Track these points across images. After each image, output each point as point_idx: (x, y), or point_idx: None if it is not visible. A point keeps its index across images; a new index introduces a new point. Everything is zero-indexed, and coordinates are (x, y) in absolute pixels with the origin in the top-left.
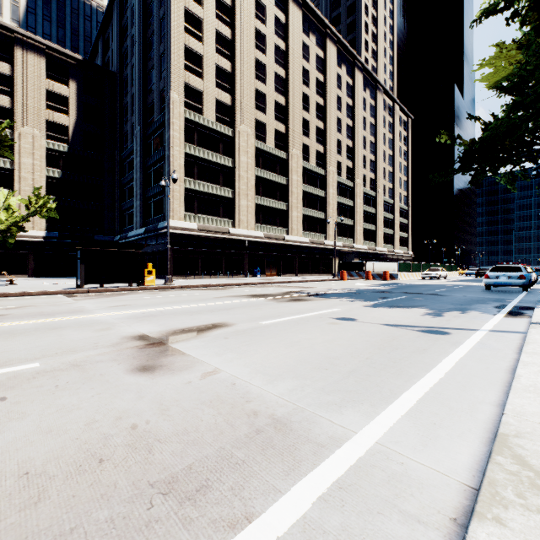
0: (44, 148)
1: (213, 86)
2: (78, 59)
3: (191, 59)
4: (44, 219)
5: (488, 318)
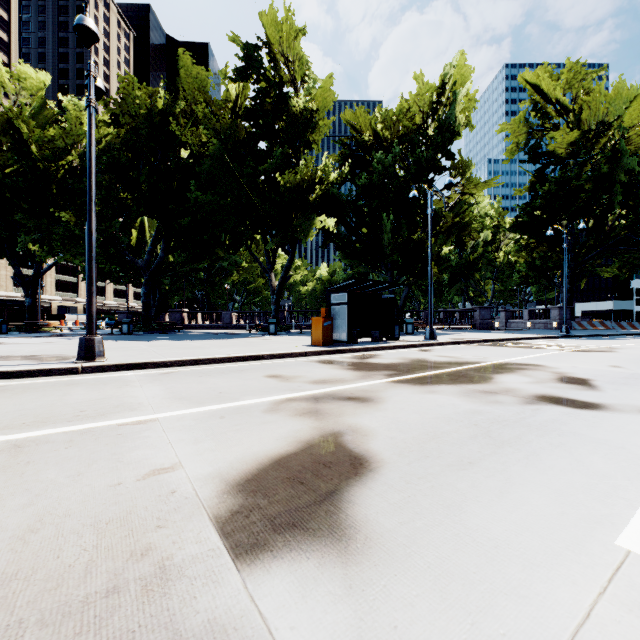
0: None
1: None
2: None
3: None
4: None
5: None
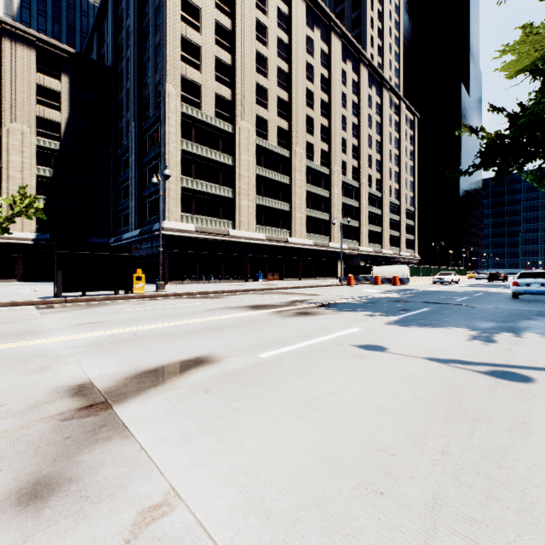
0: (34, 146)
1: (211, 79)
2: (71, 52)
3: (188, 50)
4: (34, 221)
5: None
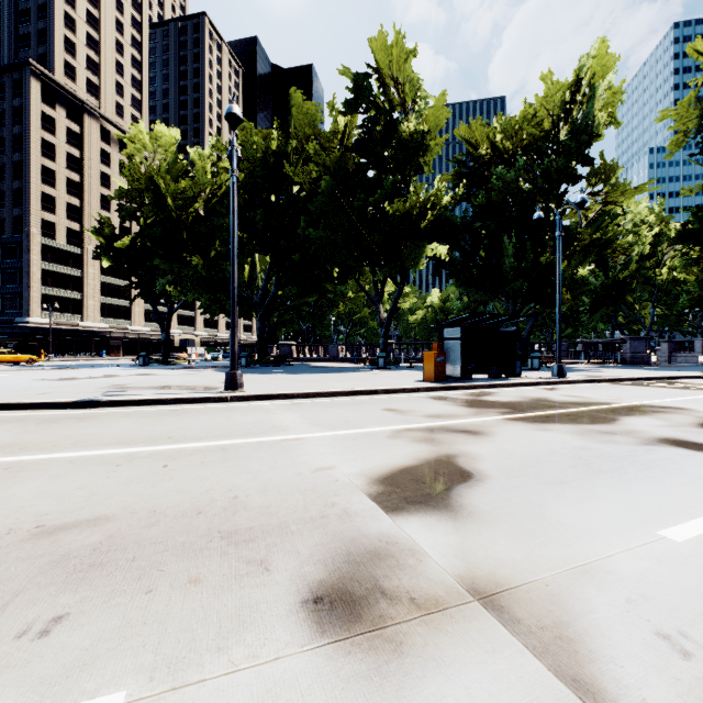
0: None
1: (64, 218)
2: None
3: (46, 200)
4: None
5: None
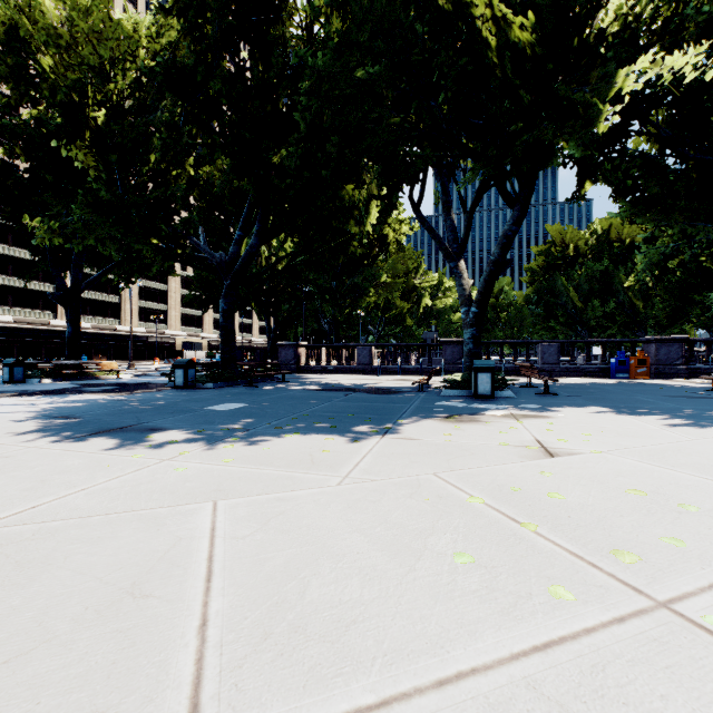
0: None
1: None
2: None
3: None
4: None
5: None
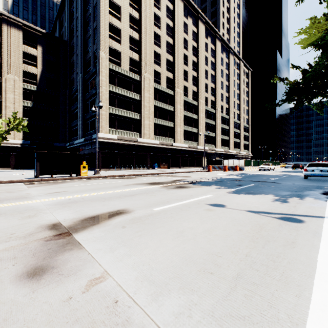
0: (21, 88)
1: (127, 48)
2: (43, 32)
3: (113, 31)
4: (21, 133)
5: (323, 204)
